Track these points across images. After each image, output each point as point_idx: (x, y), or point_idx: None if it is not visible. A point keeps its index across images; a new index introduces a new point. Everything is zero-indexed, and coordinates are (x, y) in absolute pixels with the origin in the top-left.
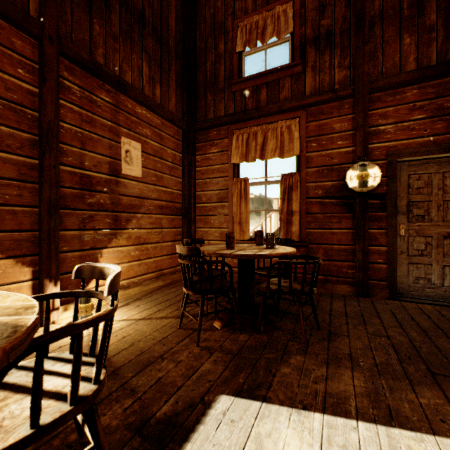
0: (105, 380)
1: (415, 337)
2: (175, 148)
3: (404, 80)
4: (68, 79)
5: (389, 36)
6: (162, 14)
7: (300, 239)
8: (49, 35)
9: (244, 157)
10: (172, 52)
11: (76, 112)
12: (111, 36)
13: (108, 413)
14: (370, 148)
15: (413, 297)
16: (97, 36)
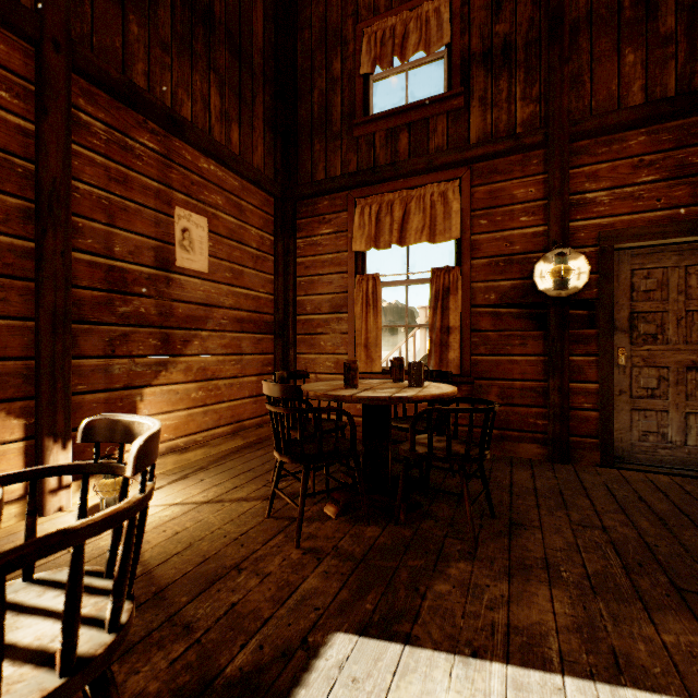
0: (129, 622)
1: (646, 528)
2: (263, 226)
3: (625, 120)
4: (86, 110)
5: (602, 52)
6: (241, 12)
7: (462, 371)
8: (53, 37)
9: (373, 242)
10: (258, 73)
11: (99, 164)
12: (158, 44)
13: (143, 670)
14: (572, 227)
15: (638, 462)
16: (135, 42)
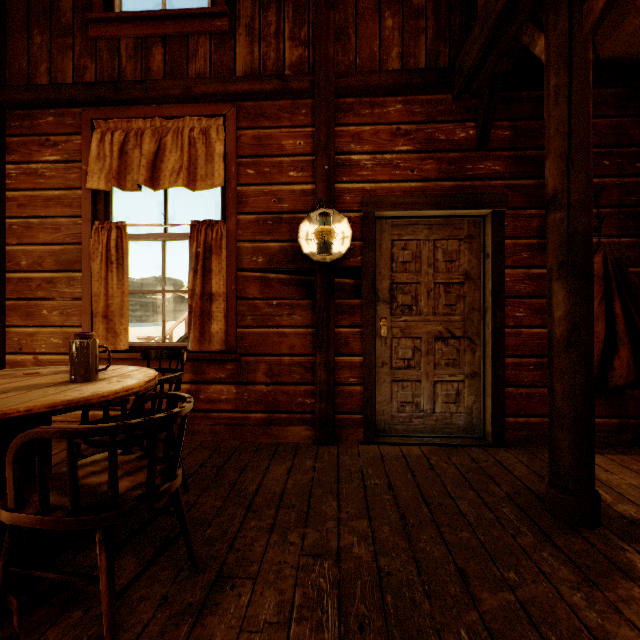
0: None
1: (385, 539)
2: None
3: (385, 83)
4: None
5: (366, 8)
6: None
7: (226, 347)
8: None
9: (113, 179)
10: None
11: None
12: None
13: None
14: (339, 189)
15: (397, 433)
16: None
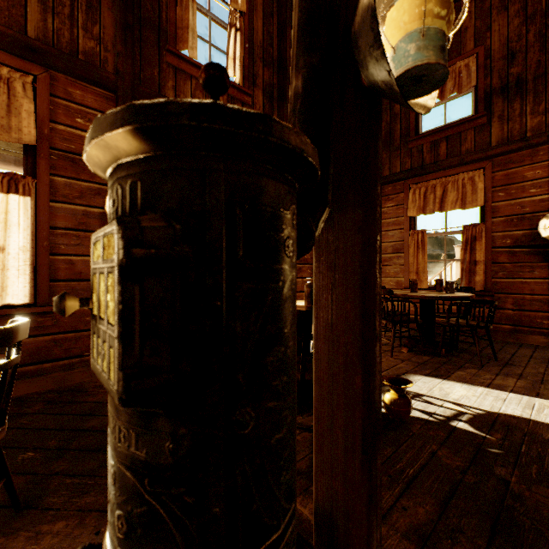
0: None
1: None
2: None
3: None
4: None
5: None
6: None
7: (485, 288)
8: None
9: (421, 211)
10: None
11: None
12: None
13: None
14: None
15: None
16: None
